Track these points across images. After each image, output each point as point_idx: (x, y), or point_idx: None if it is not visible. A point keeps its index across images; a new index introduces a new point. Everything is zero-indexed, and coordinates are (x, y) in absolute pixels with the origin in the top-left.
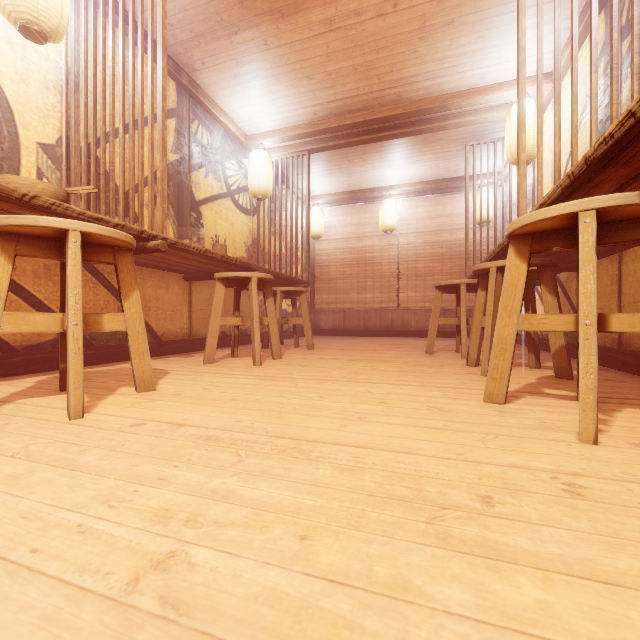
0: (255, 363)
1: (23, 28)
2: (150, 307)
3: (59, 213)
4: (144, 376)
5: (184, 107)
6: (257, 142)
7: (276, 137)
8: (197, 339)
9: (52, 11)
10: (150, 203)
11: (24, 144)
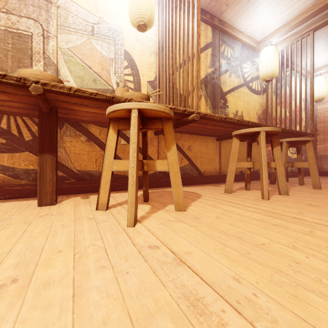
0: (263, 197)
1: (138, 27)
2: (197, 157)
3: None
4: (178, 200)
5: (216, 39)
6: (265, 42)
7: (281, 31)
8: (224, 175)
9: (147, 10)
10: (191, 94)
11: (142, 83)
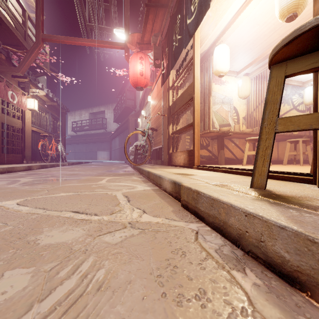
0: (300, 165)
1: (242, 99)
2: None
3: (253, 134)
4: None
5: None
6: (308, 83)
7: None
8: (280, 160)
9: (248, 93)
10: None
11: (240, 119)
